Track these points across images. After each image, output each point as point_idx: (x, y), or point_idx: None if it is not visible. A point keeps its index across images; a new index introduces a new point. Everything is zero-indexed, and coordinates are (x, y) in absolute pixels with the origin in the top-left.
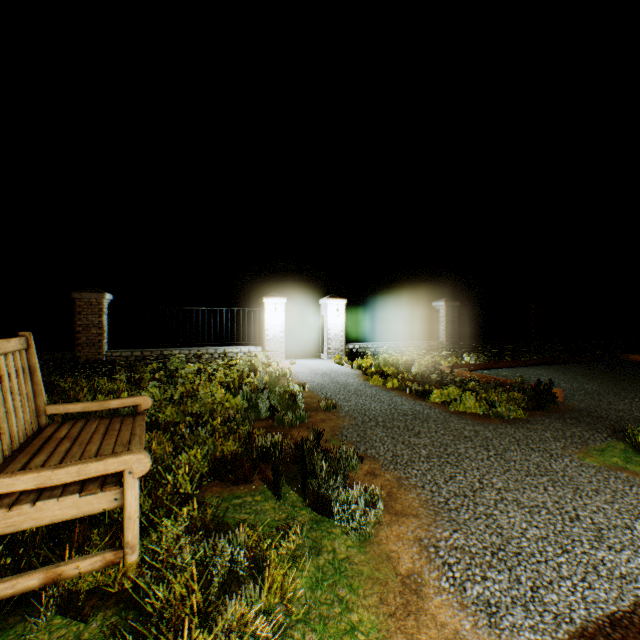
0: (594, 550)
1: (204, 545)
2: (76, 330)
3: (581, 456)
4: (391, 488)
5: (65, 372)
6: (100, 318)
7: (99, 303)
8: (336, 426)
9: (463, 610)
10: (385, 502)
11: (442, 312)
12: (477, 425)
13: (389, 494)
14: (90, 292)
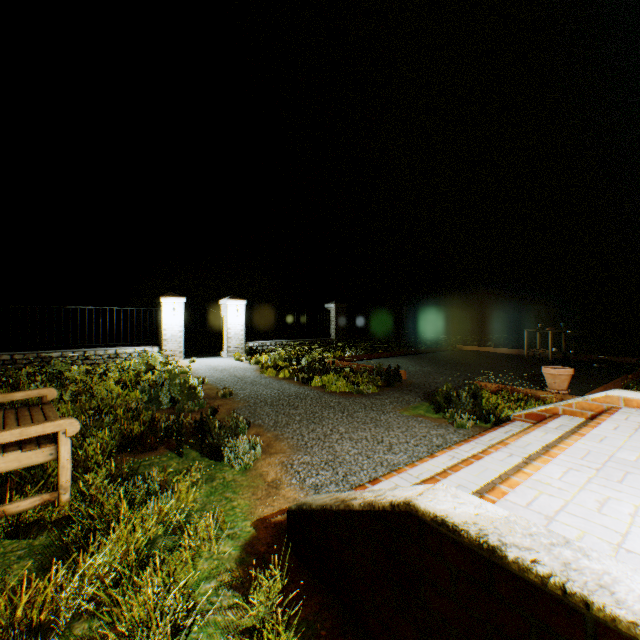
0: (385, 455)
1: (125, 483)
2: None
3: (402, 411)
4: (270, 441)
5: None
6: None
7: None
8: (232, 408)
9: (302, 490)
10: (264, 449)
11: (333, 313)
12: (342, 399)
13: (268, 445)
14: None
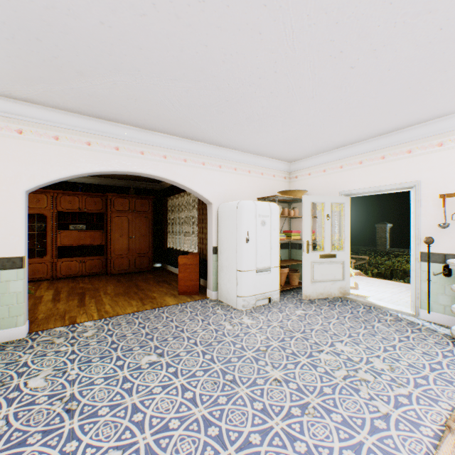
0: None
1: None
2: (375, 239)
3: None
4: None
5: (370, 254)
6: (384, 234)
7: (384, 228)
8: None
9: None
10: None
11: None
12: None
13: None
14: (380, 224)
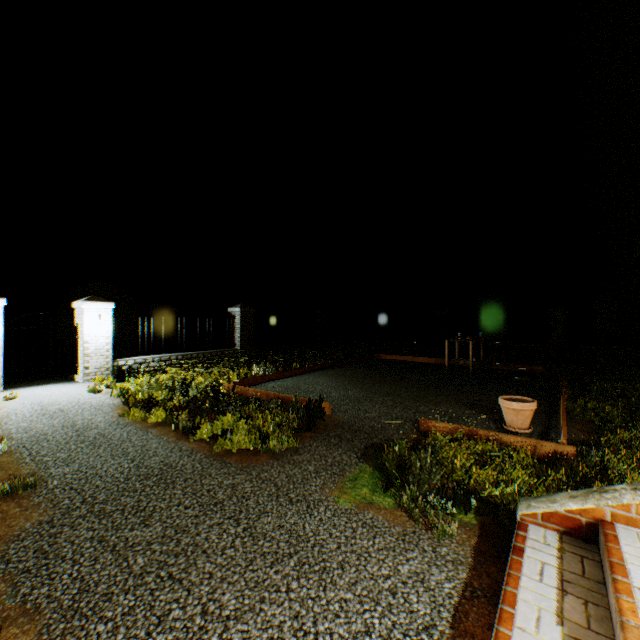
0: None
1: None
2: None
3: (337, 496)
4: None
5: None
6: None
7: None
8: (3, 537)
9: None
10: None
11: (238, 318)
12: (240, 473)
13: None
14: None
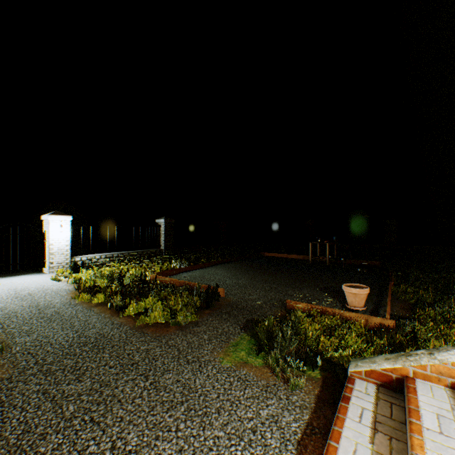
0: None
1: None
2: None
3: (222, 357)
4: None
5: None
6: None
7: None
8: None
9: None
10: None
11: (163, 227)
12: (154, 341)
13: None
14: None
